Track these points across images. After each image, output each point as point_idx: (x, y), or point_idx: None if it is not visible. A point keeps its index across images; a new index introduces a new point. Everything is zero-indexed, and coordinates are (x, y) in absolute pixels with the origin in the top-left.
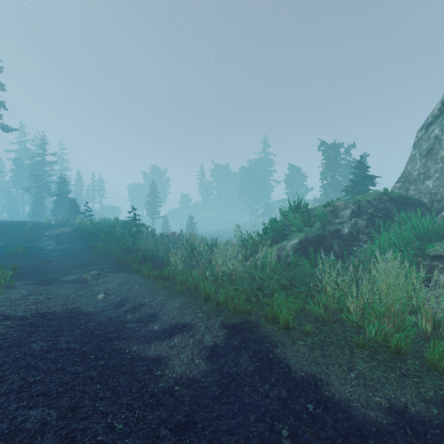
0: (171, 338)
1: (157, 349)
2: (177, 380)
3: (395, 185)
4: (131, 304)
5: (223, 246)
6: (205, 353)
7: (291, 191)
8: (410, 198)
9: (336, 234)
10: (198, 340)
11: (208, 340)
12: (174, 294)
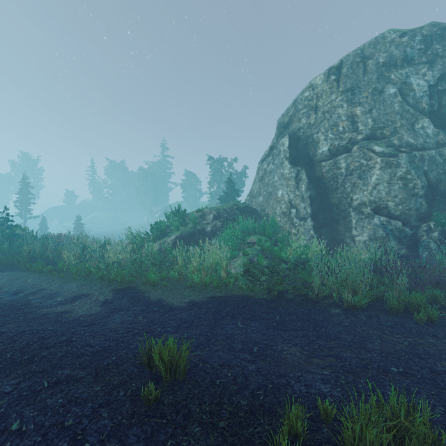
0: (73, 302)
1: (63, 308)
2: (81, 316)
3: (247, 198)
4: (30, 290)
5: (114, 242)
6: (99, 304)
7: (187, 195)
8: (250, 207)
9: (202, 232)
10: (94, 300)
11: (101, 299)
12: (70, 280)
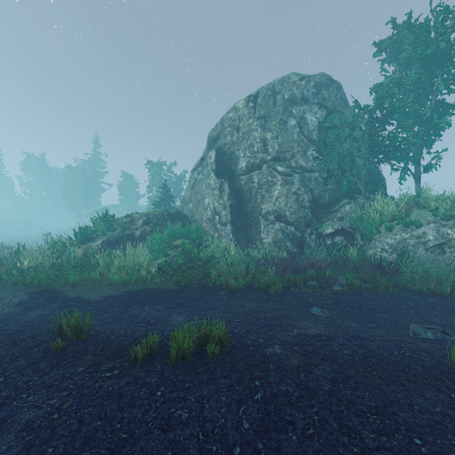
0: None
1: None
2: None
3: (180, 204)
4: None
5: (30, 248)
6: (13, 305)
7: (124, 198)
8: (181, 213)
9: (131, 236)
10: (7, 302)
11: (15, 301)
12: None
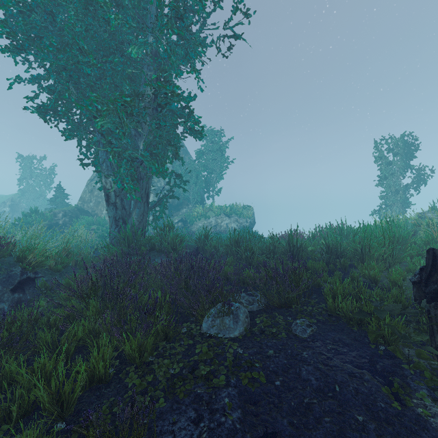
0: None
1: None
2: None
3: (79, 202)
4: None
5: None
6: None
7: None
8: (85, 209)
9: (57, 224)
10: None
11: None
12: None
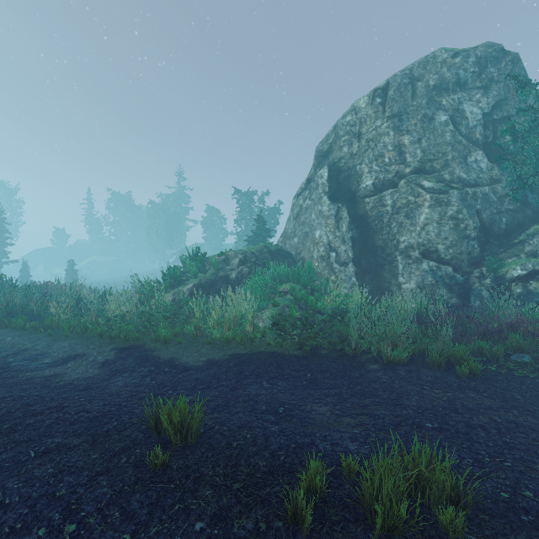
0: (65, 364)
1: (52, 371)
2: (75, 380)
3: (280, 239)
4: (9, 351)
5: (117, 292)
6: (97, 365)
7: (209, 235)
8: (283, 250)
9: (226, 279)
10: (91, 361)
11: (100, 359)
12: (61, 339)
